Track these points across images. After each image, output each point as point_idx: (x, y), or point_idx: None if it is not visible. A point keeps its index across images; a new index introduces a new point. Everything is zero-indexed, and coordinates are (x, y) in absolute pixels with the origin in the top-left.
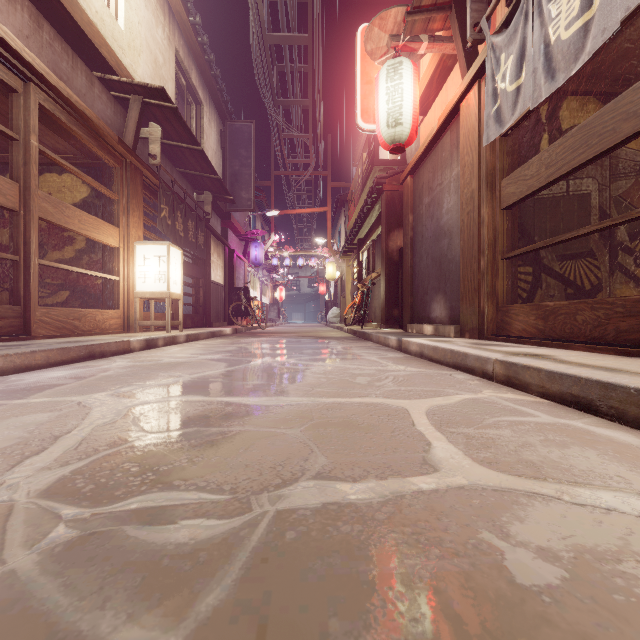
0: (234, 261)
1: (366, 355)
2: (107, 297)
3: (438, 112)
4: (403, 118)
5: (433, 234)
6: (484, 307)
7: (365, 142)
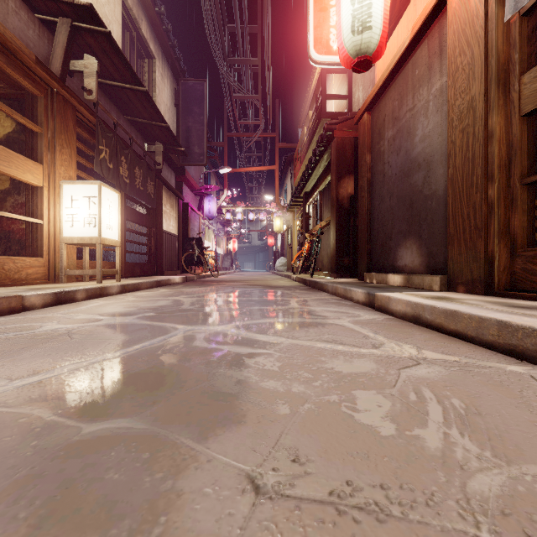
0: (188, 213)
1: (332, 316)
2: (30, 243)
3: (402, 35)
4: (372, 20)
5: (400, 170)
6: (494, 251)
7: (312, 99)
